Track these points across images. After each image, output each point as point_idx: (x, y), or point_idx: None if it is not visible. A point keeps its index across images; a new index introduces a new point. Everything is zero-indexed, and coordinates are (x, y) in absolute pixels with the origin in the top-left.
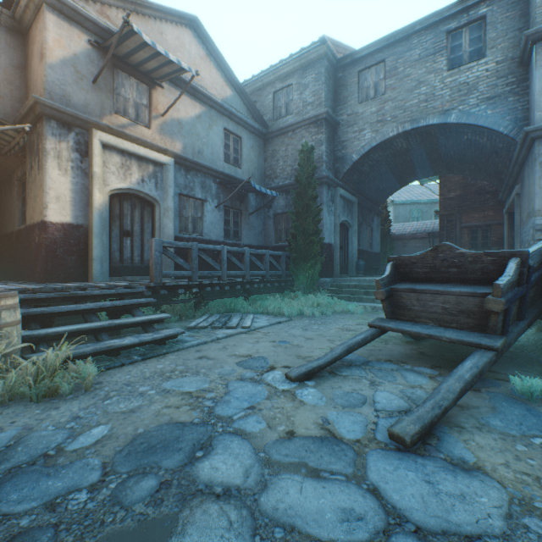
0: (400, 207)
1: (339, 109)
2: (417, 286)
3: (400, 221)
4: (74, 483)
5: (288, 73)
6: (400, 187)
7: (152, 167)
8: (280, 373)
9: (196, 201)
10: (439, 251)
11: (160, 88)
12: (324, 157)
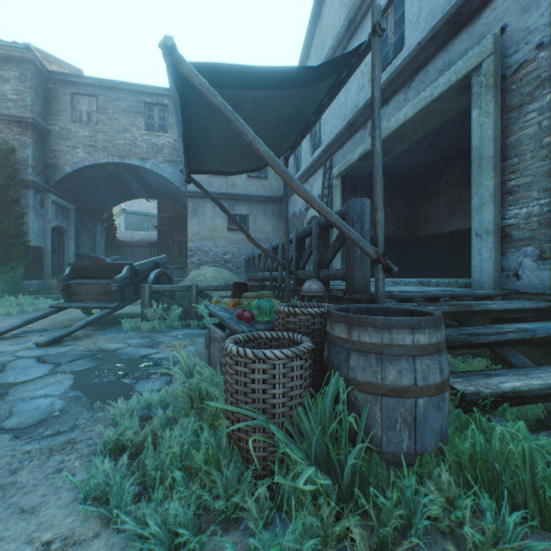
0: (132, 216)
1: (51, 118)
2: (85, 281)
3: (133, 229)
4: None
5: None
6: (123, 201)
7: None
8: None
9: None
10: (98, 261)
11: None
12: (32, 162)
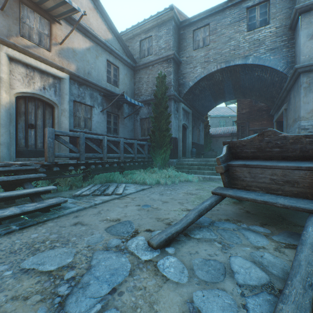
0: (213, 119)
1: (181, 53)
2: (248, 162)
3: (214, 127)
4: None
5: (149, 28)
6: (215, 105)
7: (52, 79)
8: (143, 239)
9: (87, 107)
10: (265, 136)
11: (58, 24)
12: (172, 83)
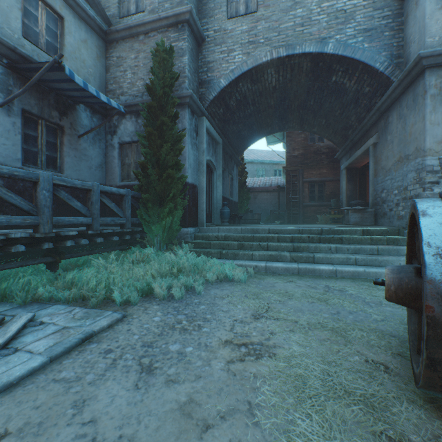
0: (249, 165)
1: (204, 23)
2: None
3: (250, 177)
4: None
5: None
6: (258, 139)
7: None
8: None
9: None
10: None
11: None
12: (187, 72)
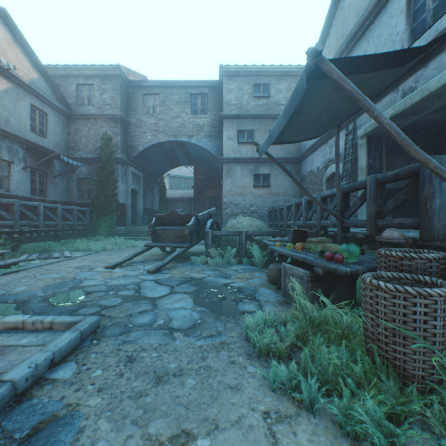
0: (174, 179)
1: (130, 114)
2: (165, 227)
3: (174, 188)
4: (34, 293)
5: (91, 75)
6: (171, 169)
7: None
8: (102, 268)
9: (3, 162)
10: (173, 213)
11: None
12: (120, 145)
